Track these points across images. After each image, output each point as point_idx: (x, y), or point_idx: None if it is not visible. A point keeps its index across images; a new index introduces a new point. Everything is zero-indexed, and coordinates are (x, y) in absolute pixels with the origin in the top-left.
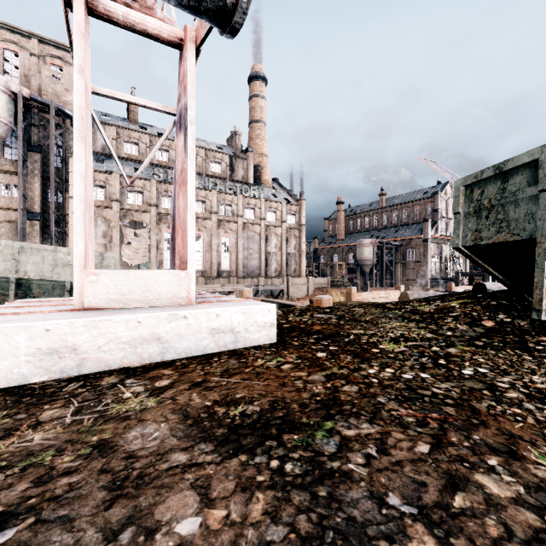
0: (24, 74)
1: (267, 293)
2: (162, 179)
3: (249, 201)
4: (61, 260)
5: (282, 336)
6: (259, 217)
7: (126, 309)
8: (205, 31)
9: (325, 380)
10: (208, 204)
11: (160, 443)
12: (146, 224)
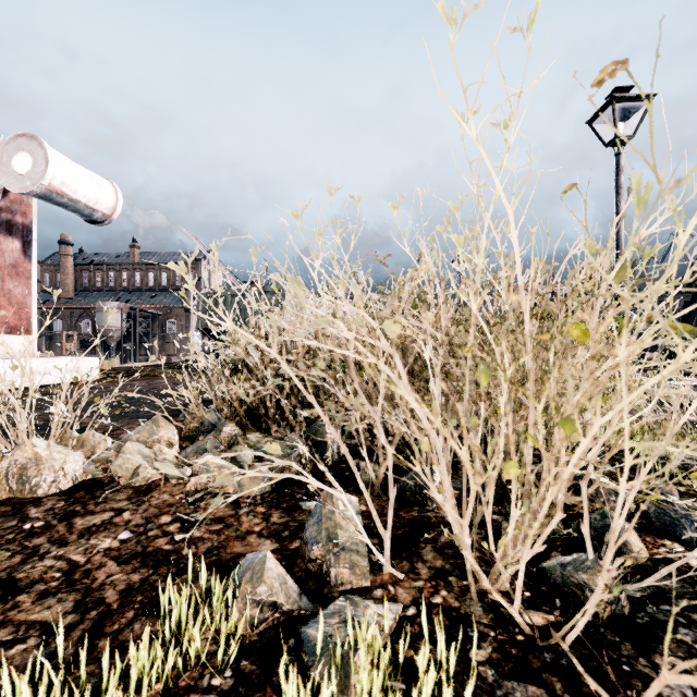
0: None
1: None
2: None
3: None
4: None
5: None
6: None
7: None
8: None
9: (145, 378)
10: None
11: (108, 384)
12: None
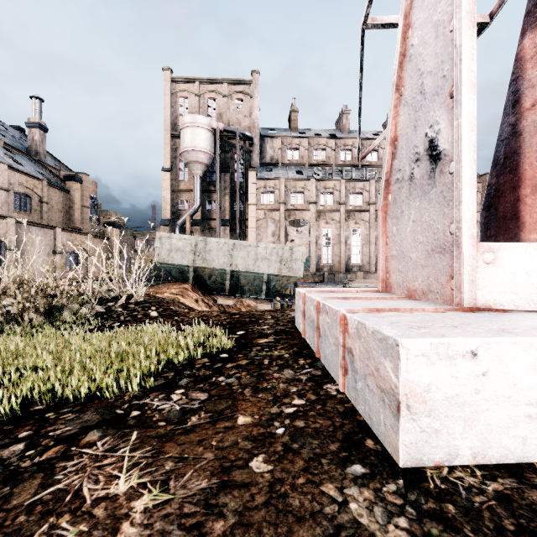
0: (219, 113)
1: None
2: (320, 177)
3: None
4: (260, 254)
5: None
6: None
7: None
8: None
9: None
10: (365, 195)
11: None
12: (302, 223)
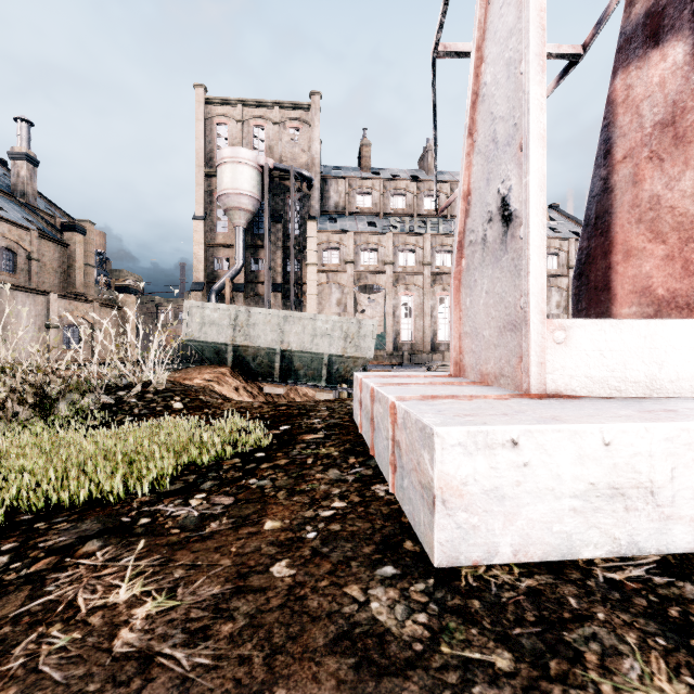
0: (268, 146)
1: None
2: (399, 230)
3: None
4: (320, 329)
5: None
6: None
7: (635, 400)
8: None
9: None
10: None
11: None
12: (376, 289)
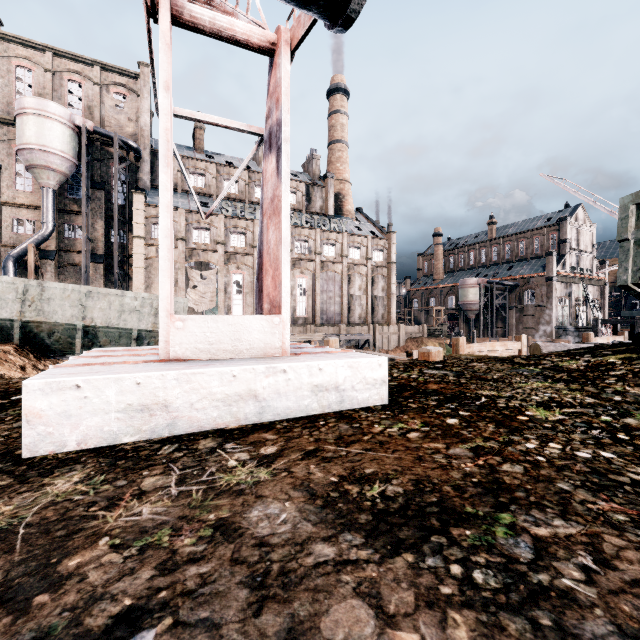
0: (87, 106)
1: (350, 343)
2: (231, 214)
3: (329, 236)
4: (128, 306)
5: (393, 396)
6: (340, 254)
7: (216, 360)
8: (304, 29)
9: (472, 455)
10: None
11: (293, 528)
12: (212, 265)
